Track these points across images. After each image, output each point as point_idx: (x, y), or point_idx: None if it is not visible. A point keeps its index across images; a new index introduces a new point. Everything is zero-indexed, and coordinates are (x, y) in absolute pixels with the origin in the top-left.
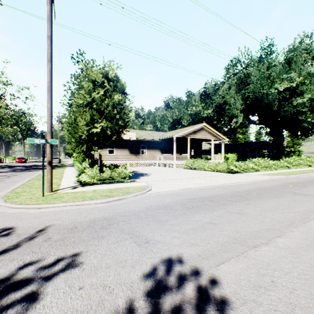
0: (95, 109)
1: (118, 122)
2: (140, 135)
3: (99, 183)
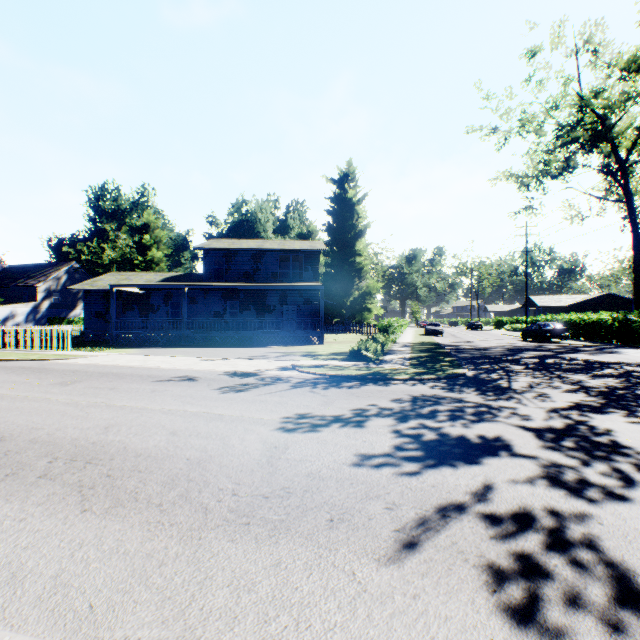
0: None
1: None
2: None
3: None
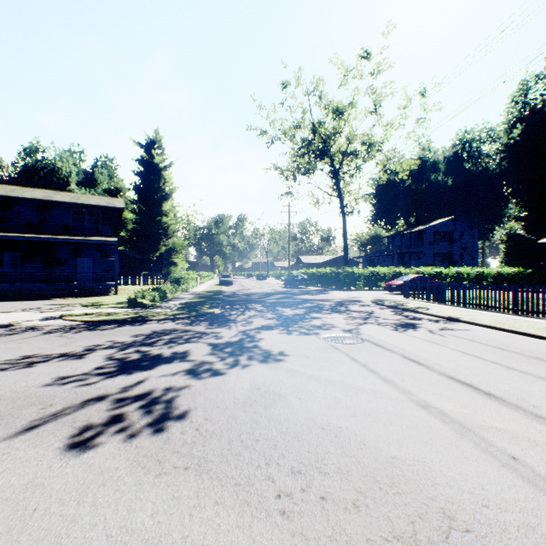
0: None
1: None
2: None
3: None
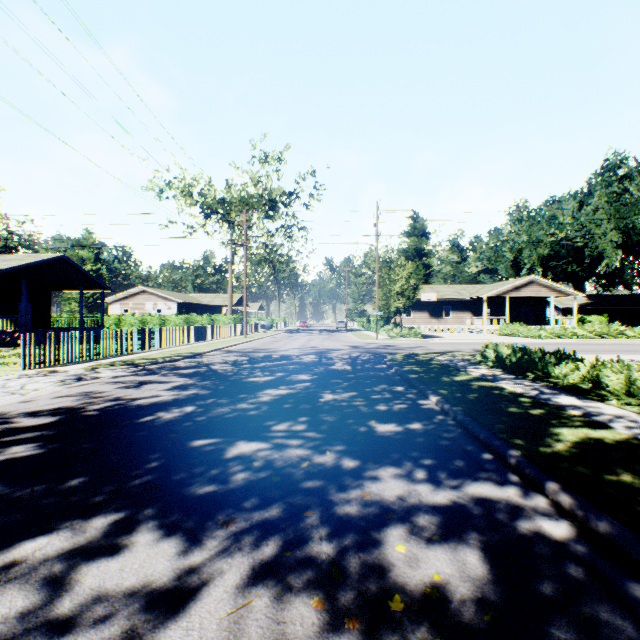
0: (399, 292)
1: (413, 297)
2: (442, 294)
3: (401, 338)
